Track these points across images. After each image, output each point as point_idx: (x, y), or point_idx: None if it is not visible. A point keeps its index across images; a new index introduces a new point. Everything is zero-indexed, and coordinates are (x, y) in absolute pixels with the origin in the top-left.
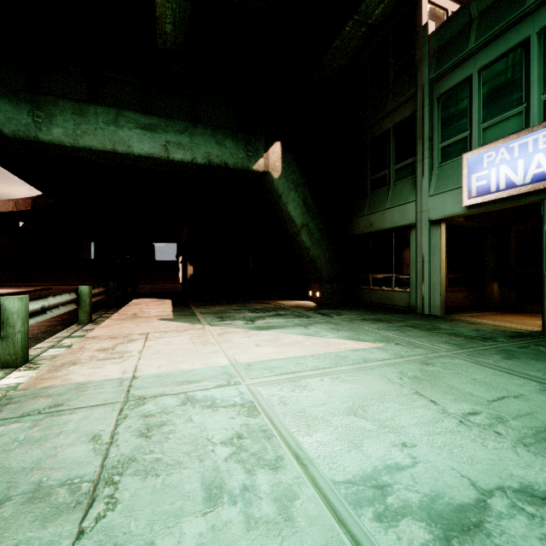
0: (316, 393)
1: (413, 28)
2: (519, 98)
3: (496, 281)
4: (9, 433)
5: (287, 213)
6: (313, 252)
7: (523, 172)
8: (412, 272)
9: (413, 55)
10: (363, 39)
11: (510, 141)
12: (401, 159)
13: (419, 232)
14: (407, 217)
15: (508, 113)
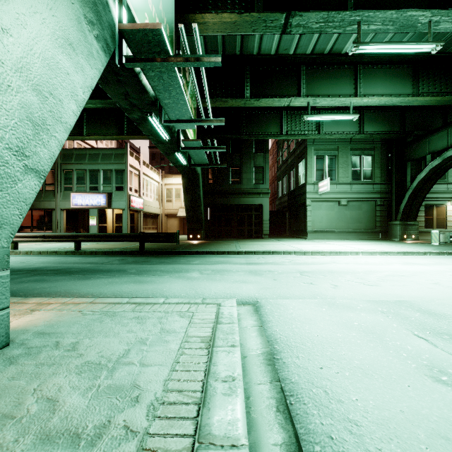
0: (46, 244)
1: None
2: (85, 183)
3: (82, 228)
4: None
5: None
6: None
7: (84, 203)
8: (53, 225)
9: None
10: None
11: (82, 194)
12: (48, 183)
13: (56, 212)
14: (51, 206)
15: (82, 185)
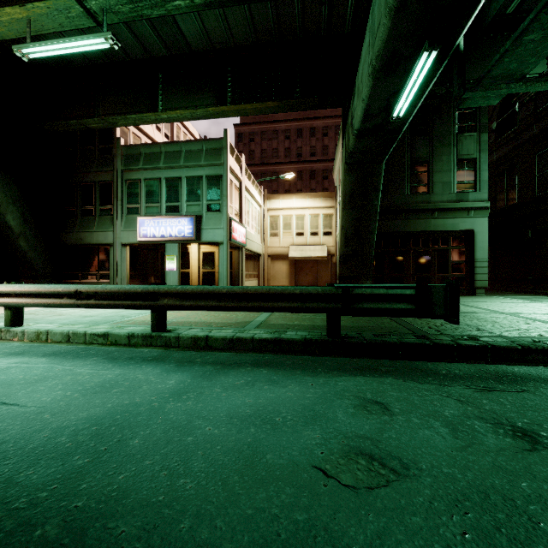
0: None
1: (112, 132)
2: (158, 200)
3: (153, 276)
4: (1, 319)
5: (4, 221)
6: (31, 254)
7: (158, 232)
8: (111, 271)
9: (112, 147)
10: (81, 129)
11: (154, 218)
12: (104, 203)
13: (115, 249)
14: (108, 239)
15: (155, 204)
